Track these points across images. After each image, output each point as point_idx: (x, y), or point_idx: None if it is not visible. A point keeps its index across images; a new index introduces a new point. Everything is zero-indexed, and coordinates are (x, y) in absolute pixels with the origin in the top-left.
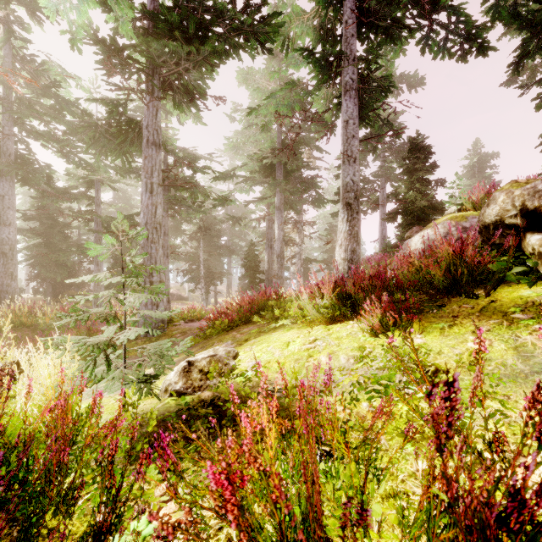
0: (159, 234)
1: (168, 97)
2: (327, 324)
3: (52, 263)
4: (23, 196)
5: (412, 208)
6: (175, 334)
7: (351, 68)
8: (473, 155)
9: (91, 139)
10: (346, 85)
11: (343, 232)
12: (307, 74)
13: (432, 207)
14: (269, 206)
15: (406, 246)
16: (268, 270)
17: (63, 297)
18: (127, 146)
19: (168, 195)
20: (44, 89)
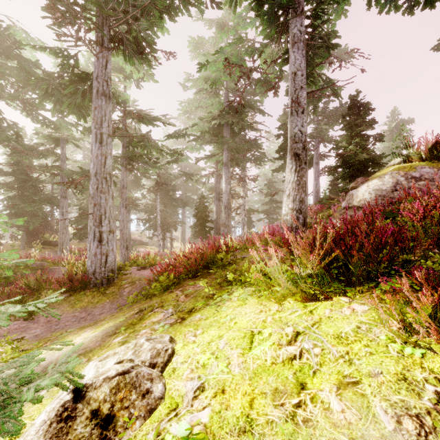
0: (109, 184)
1: (121, 53)
2: (306, 302)
3: (25, 213)
4: (7, 156)
5: (352, 161)
6: (124, 285)
7: (298, 20)
8: (392, 121)
9: (46, 93)
10: (294, 37)
11: (291, 182)
12: (255, 28)
13: (371, 160)
14: (217, 164)
15: (351, 197)
16: (216, 219)
17: (37, 243)
18: (79, 99)
19: (126, 151)
20: (5, 49)
